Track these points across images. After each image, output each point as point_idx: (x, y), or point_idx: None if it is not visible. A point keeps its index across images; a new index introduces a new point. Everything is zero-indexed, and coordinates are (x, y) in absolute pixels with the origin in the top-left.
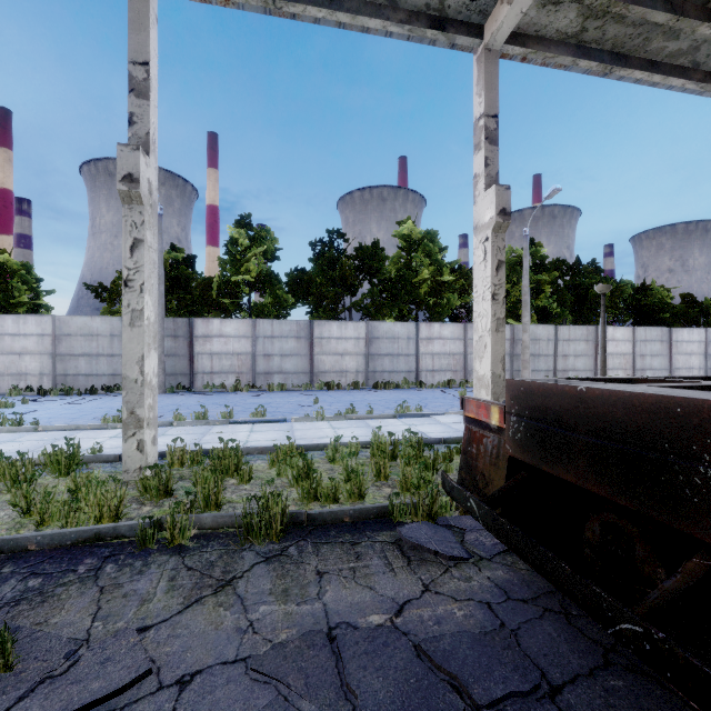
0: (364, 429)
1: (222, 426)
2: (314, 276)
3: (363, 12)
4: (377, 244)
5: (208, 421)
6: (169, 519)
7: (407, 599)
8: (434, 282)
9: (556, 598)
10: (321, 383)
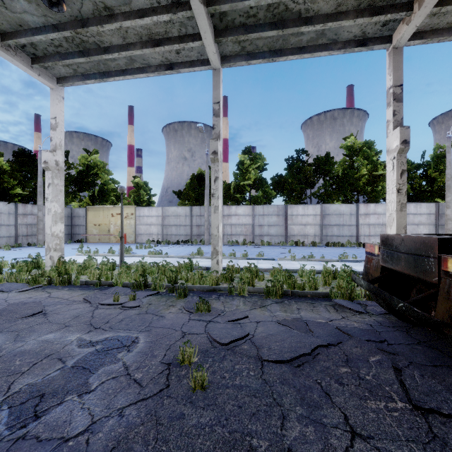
0: (319, 266)
1: (243, 260)
2: (287, 178)
3: (317, 50)
4: (328, 155)
5: (236, 257)
6: (239, 285)
7: (334, 319)
8: (371, 176)
9: (405, 328)
10: (292, 242)
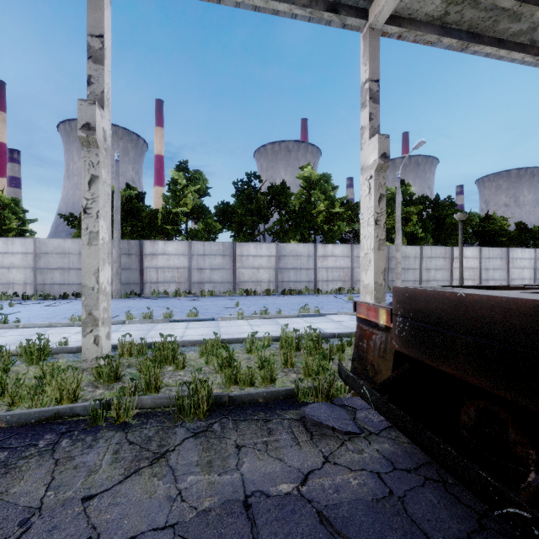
0: (275, 326)
1: (164, 323)
2: (236, 208)
3: None
4: (284, 184)
5: (153, 320)
6: (115, 401)
7: (310, 469)
8: (328, 213)
9: (433, 468)
10: (241, 290)
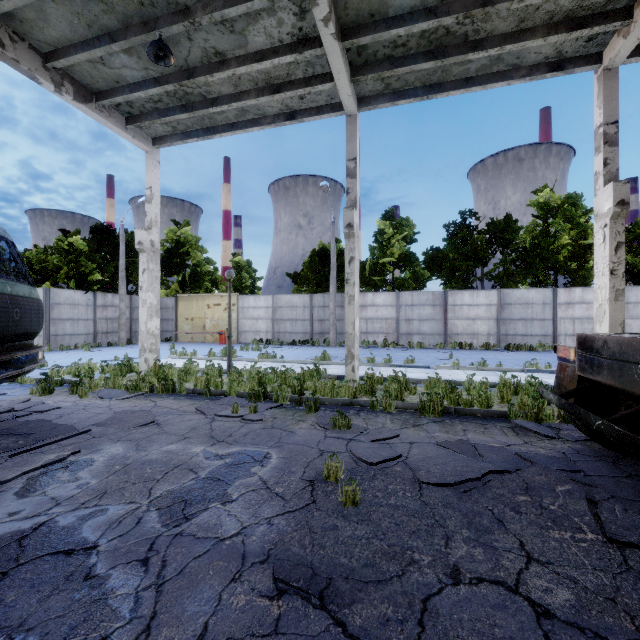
0: (494, 377)
1: (385, 367)
2: (448, 252)
3: (491, 81)
4: (509, 218)
5: (375, 364)
6: (384, 398)
7: (513, 443)
8: (577, 246)
9: (611, 458)
10: (454, 343)
